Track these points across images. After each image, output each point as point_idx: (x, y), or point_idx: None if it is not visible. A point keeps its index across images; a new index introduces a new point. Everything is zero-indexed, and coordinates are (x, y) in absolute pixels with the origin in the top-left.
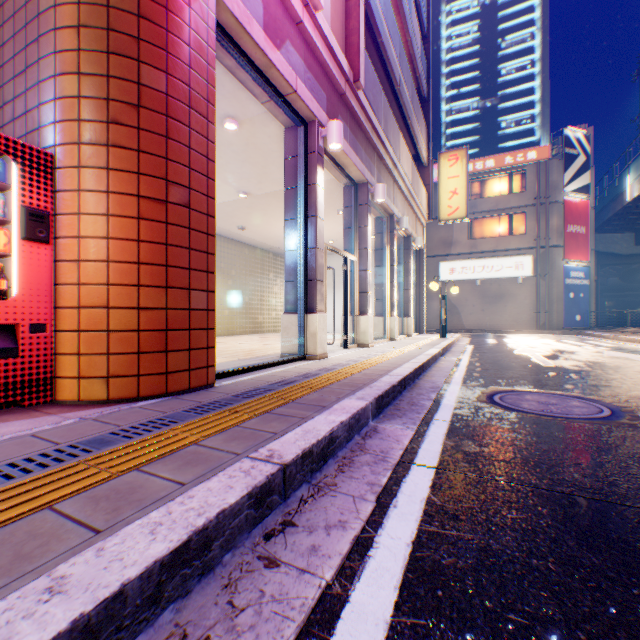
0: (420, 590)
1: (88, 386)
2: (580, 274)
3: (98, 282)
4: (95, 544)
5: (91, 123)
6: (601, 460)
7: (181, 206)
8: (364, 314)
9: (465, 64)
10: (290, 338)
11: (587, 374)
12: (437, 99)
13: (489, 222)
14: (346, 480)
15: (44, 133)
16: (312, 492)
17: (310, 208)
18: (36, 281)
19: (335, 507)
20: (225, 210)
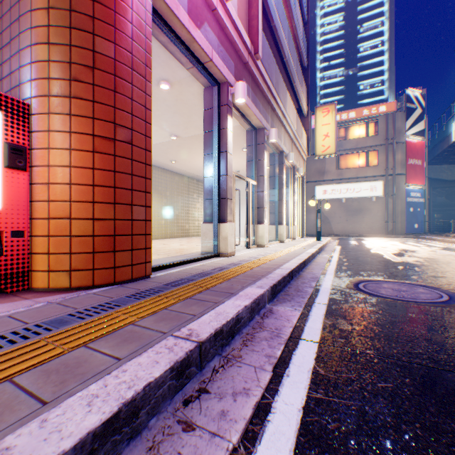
0: (311, 453)
1: (55, 277)
2: (417, 194)
3: (63, 199)
4: (40, 415)
5: (58, 80)
6: (447, 337)
7: (125, 143)
8: (261, 223)
9: (334, 44)
10: (208, 241)
11: (427, 267)
12: (313, 69)
13: (351, 157)
14: (249, 353)
15: (23, 88)
16: (222, 363)
17: (222, 146)
18: (16, 199)
19: (240, 376)
20: (161, 148)
